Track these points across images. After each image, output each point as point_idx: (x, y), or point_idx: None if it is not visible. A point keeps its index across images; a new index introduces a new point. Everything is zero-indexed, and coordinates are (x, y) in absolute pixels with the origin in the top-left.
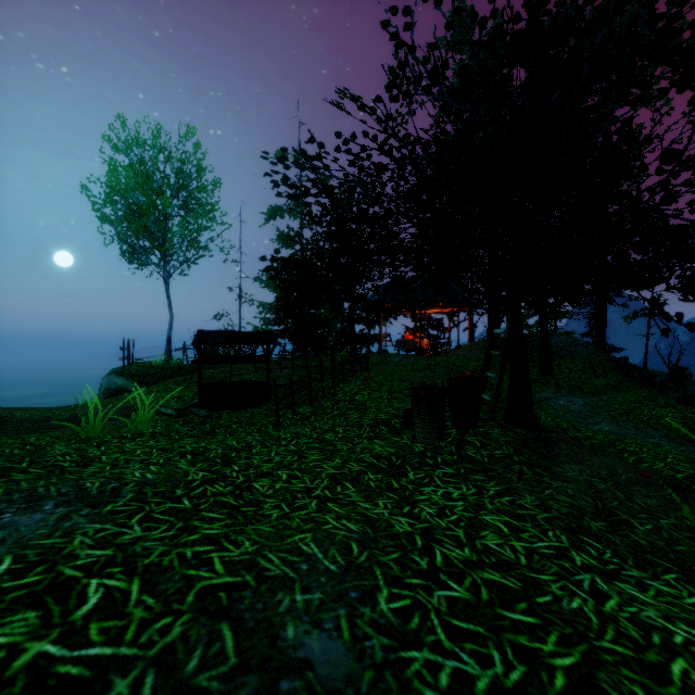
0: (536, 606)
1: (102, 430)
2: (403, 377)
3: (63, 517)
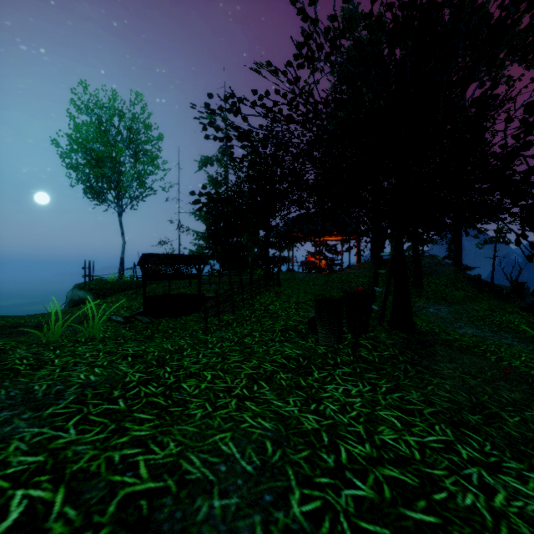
0: (435, 504)
1: (61, 335)
2: (307, 290)
3: (5, 421)
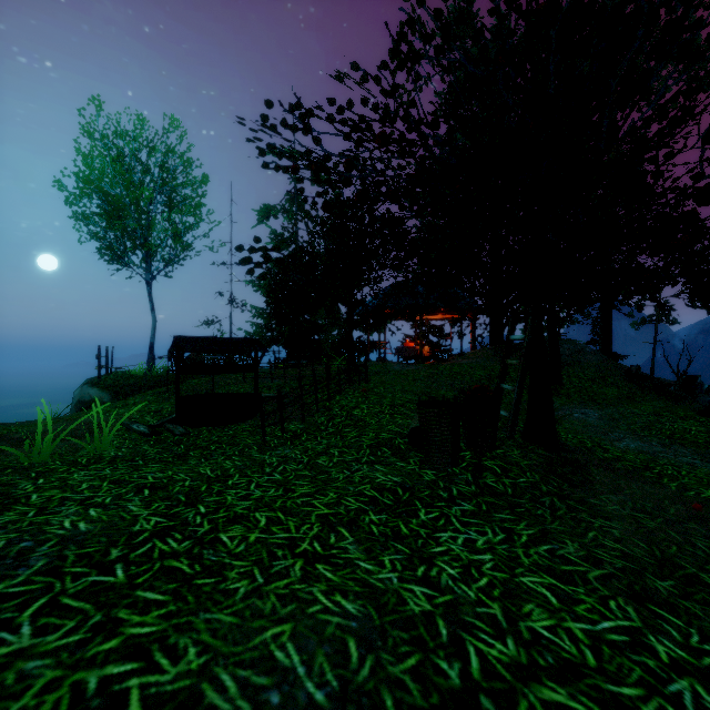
0: None
1: (55, 453)
2: (405, 388)
3: None
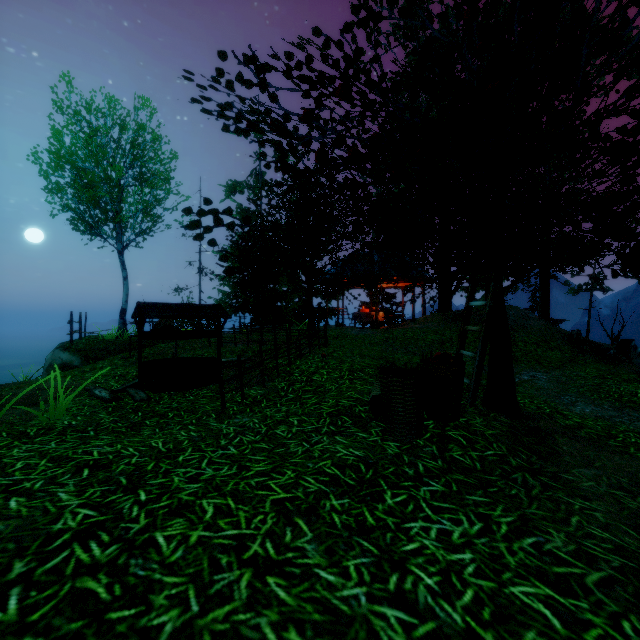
0: None
1: (7, 422)
2: (363, 352)
3: None
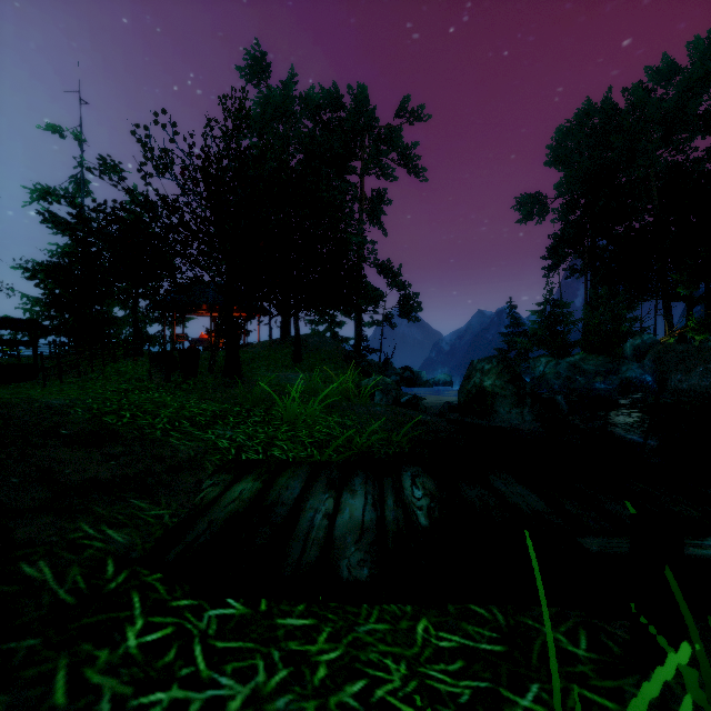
0: (156, 404)
1: None
2: None
3: None
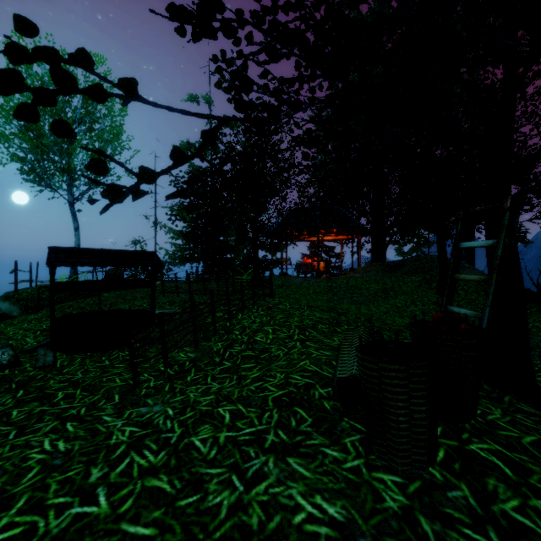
0: None
1: None
2: (310, 302)
3: None
